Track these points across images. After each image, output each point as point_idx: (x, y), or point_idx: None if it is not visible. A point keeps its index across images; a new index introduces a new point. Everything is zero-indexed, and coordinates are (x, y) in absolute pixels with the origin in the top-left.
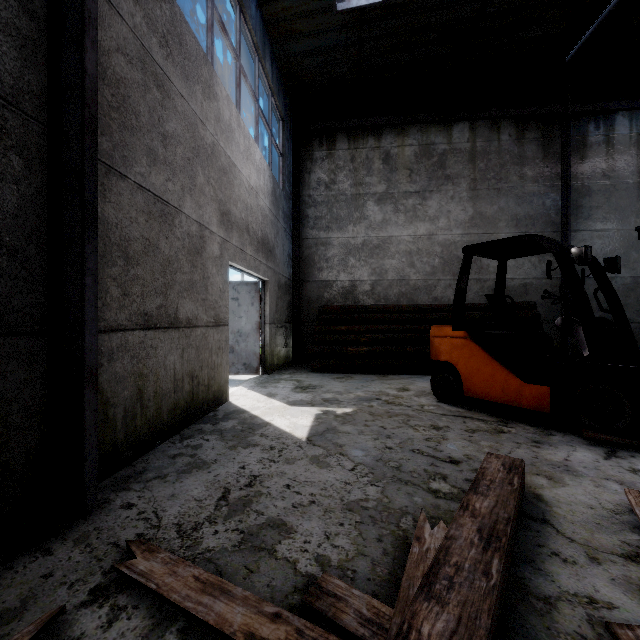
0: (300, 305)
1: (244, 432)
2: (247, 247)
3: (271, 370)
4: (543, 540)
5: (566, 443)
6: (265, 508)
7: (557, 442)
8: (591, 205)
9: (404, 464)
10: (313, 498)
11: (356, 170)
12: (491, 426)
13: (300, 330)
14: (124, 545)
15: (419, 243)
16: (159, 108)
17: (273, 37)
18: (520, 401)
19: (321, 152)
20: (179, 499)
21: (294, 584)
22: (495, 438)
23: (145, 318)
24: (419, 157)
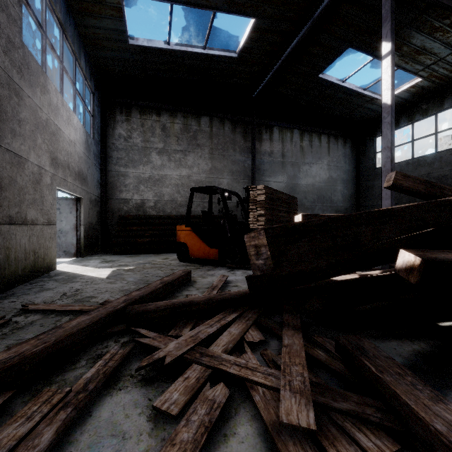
0: (106, 214)
1: (70, 279)
2: (68, 177)
3: (85, 254)
4: (187, 288)
5: (220, 269)
6: (85, 294)
7: (217, 269)
8: (264, 169)
9: (150, 280)
10: (107, 290)
11: (145, 132)
12: (196, 267)
13: (106, 230)
14: (19, 308)
15: (183, 180)
16: (17, 106)
17: (86, 44)
18: (209, 256)
19: (121, 117)
20: (40, 297)
21: (97, 304)
22: (194, 270)
23: (10, 218)
24: (183, 131)
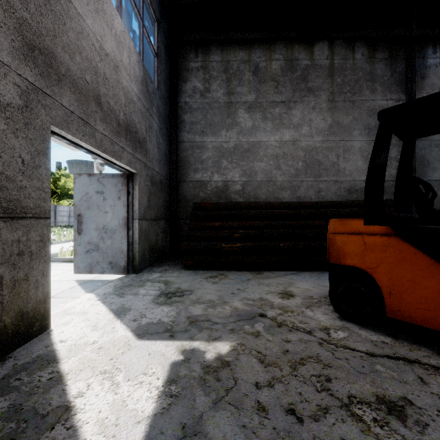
0: (177, 203)
1: None
2: (97, 122)
3: (141, 268)
4: None
5: None
6: None
7: None
8: None
9: None
10: None
11: (228, 80)
12: None
13: (177, 226)
14: None
15: (285, 148)
16: None
17: None
18: None
19: (196, 62)
20: None
21: None
22: None
23: None
24: (285, 71)
